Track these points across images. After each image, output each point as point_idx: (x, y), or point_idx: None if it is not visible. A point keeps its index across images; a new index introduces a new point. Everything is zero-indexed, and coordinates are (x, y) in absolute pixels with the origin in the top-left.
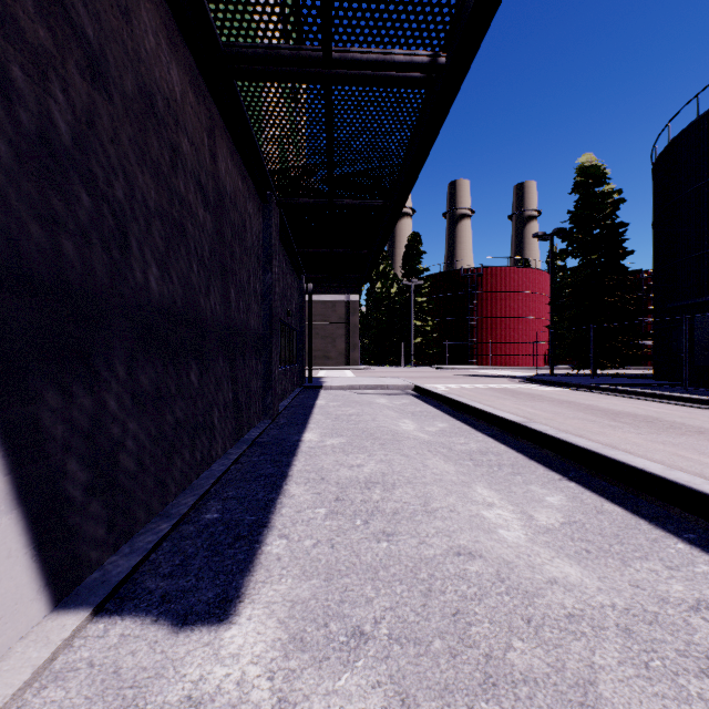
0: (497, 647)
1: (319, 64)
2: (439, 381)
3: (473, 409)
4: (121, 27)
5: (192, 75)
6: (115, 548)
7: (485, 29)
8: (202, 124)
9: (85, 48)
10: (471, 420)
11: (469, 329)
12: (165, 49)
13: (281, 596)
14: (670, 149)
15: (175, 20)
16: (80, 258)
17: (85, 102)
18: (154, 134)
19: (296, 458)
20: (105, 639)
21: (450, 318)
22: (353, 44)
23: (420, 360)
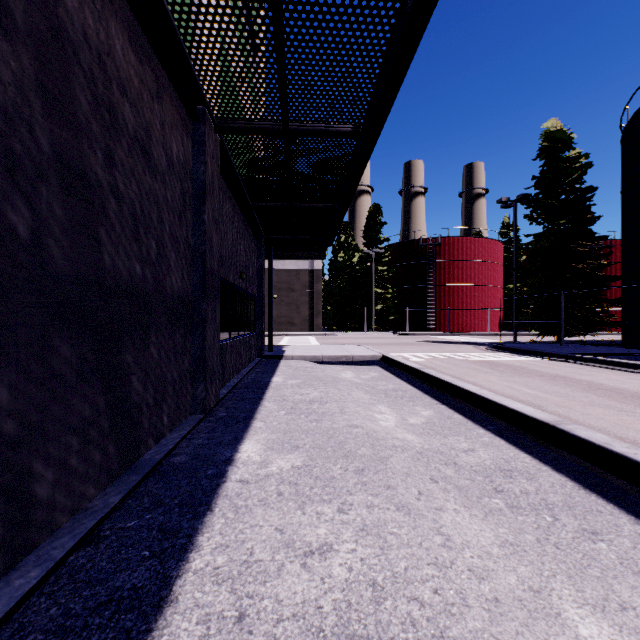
0: None
1: None
2: (404, 349)
3: (465, 392)
4: None
5: None
6: None
7: None
8: None
9: None
10: (459, 404)
11: (427, 296)
12: None
13: None
14: None
15: None
16: None
17: None
18: None
19: (208, 518)
20: None
21: (409, 286)
22: None
23: (381, 326)
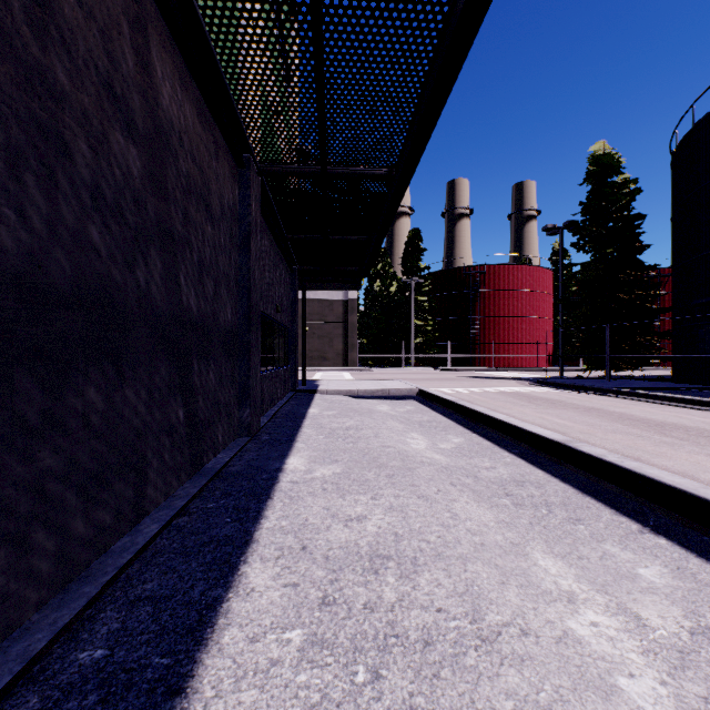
0: None
1: None
2: (443, 384)
3: (494, 420)
4: None
5: None
6: None
7: None
8: None
9: None
10: (490, 433)
11: (471, 329)
12: None
13: None
14: (695, 132)
15: None
16: None
17: None
18: None
19: (270, 502)
20: None
21: (451, 317)
22: None
23: (420, 361)
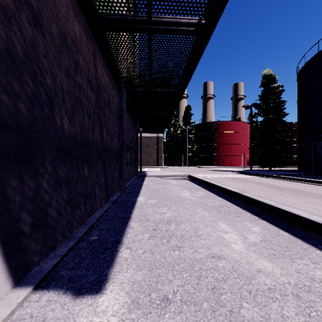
0: (235, 306)
1: (145, 23)
2: (199, 173)
3: (216, 186)
4: (49, 1)
5: (85, 28)
6: (46, 255)
7: (224, 5)
8: (90, 51)
9: (31, 10)
10: (215, 191)
11: (213, 149)
12: (72, 14)
13: (127, 279)
14: (305, 66)
15: (76, 1)
16: (28, 113)
17: (31, 36)
18: (66, 55)
19: (134, 209)
20: (39, 302)
21: (204, 144)
22: (161, 14)
23: (190, 163)
